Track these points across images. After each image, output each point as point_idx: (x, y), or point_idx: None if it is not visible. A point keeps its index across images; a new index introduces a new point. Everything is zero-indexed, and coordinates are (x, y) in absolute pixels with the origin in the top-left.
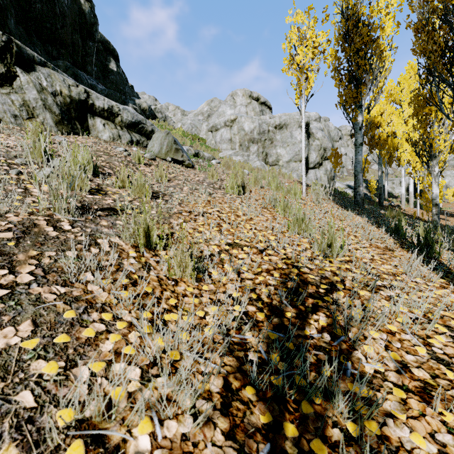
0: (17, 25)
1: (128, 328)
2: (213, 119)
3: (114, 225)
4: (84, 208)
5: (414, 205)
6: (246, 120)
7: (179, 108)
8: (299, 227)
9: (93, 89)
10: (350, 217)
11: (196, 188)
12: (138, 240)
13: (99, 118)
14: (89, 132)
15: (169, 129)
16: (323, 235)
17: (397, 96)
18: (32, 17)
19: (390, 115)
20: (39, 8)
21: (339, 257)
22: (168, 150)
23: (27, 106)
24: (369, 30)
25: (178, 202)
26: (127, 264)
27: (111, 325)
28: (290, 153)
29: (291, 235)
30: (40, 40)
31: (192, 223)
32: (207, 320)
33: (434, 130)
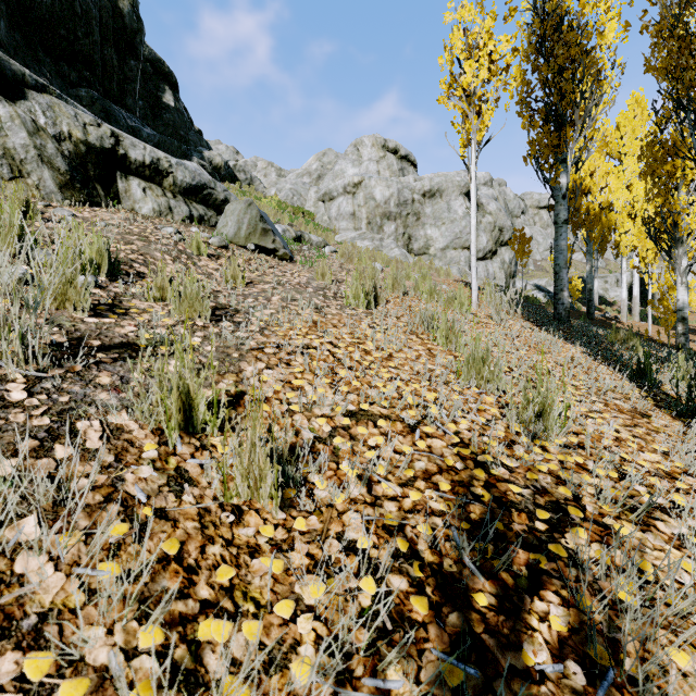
0: (11, 30)
1: (93, 695)
2: (327, 182)
3: (124, 384)
4: (72, 346)
5: (640, 316)
6: (378, 183)
7: (273, 165)
8: (476, 373)
9: (136, 134)
10: (556, 346)
11: (293, 297)
12: (163, 422)
13: (136, 178)
14: (119, 202)
15: (257, 198)
16: (526, 395)
17: (615, 145)
18: (37, 18)
19: (605, 176)
20: (47, 5)
21: (558, 436)
22: (250, 231)
23: (10, 158)
24: (579, 37)
25: (259, 326)
26: (132, 481)
27: (46, 693)
28: (447, 236)
29: (464, 388)
30: (50, 56)
31: (282, 370)
32: (299, 628)
33: (680, 200)
